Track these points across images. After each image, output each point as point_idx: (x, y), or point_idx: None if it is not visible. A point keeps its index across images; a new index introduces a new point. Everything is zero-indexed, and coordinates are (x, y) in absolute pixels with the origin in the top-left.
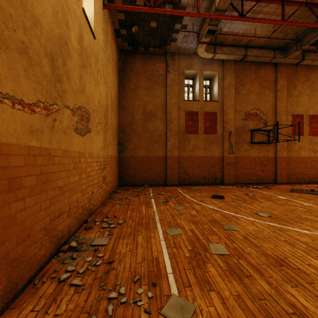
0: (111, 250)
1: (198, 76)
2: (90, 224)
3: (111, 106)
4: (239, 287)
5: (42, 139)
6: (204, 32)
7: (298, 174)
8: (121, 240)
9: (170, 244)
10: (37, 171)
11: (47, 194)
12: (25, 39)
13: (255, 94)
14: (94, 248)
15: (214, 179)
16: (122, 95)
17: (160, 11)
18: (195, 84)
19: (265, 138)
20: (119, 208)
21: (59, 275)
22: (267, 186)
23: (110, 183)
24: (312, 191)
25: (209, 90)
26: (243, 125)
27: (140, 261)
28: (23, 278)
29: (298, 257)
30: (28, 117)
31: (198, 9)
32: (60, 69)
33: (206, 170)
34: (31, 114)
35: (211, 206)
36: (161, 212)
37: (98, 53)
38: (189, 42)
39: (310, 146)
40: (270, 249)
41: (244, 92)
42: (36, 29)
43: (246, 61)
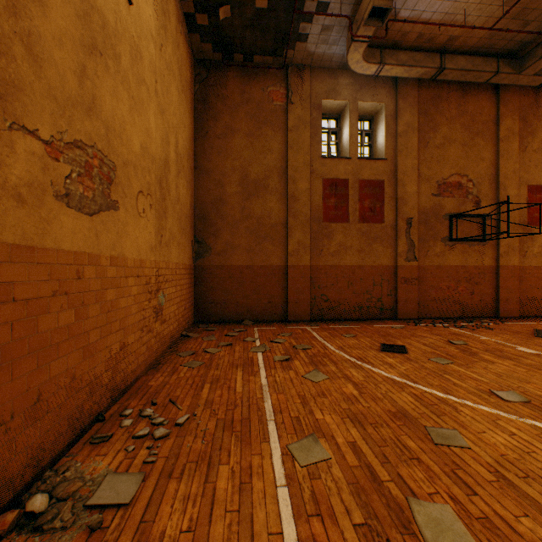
0: (137, 528)
1: (347, 112)
2: (108, 426)
3: (177, 165)
4: None
5: None
6: (364, 14)
7: (540, 299)
8: (173, 483)
9: (302, 500)
10: None
11: None
12: None
13: (458, 146)
14: (91, 518)
15: (380, 309)
16: (201, 147)
17: None
18: (341, 128)
19: (476, 230)
20: (186, 378)
21: None
22: (483, 324)
23: (174, 319)
24: None
25: (369, 140)
26: (435, 207)
27: None
28: None
29: None
30: None
31: None
32: None
33: (363, 292)
34: None
35: (385, 372)
36: (277, 388)
37: (141, 42)
38: (332, 43)
39: None
40: None
41: (436, 142)
42: None
43: (440, 82)
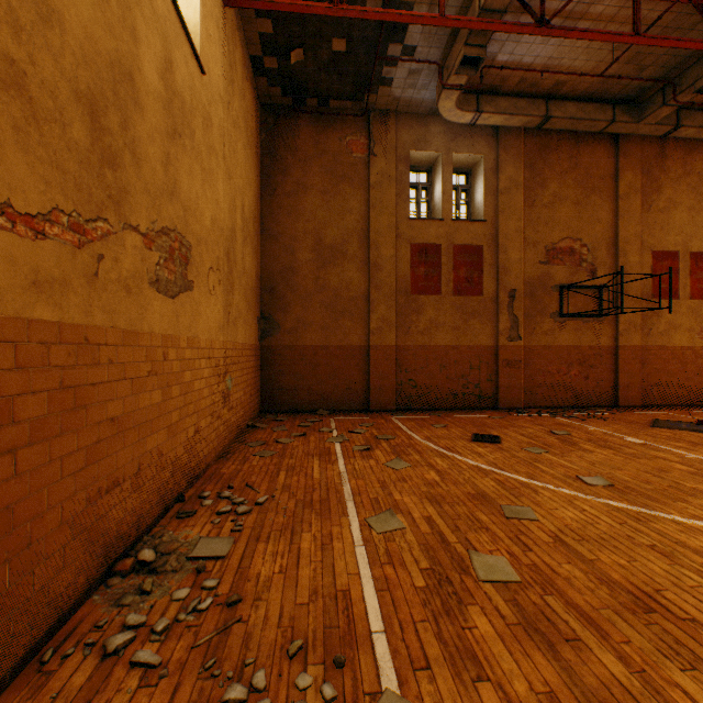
0: (237, 571)
1: (439, 165)
2: (189, 505)
3: (243, 231)
4: (550, 672)
5: (65, 304)
6: (455, 61)
7: (667, 385)
8: (261, 544)
9: (377, 554)
10: (52, 381)
11: (80, 436)
12: (18, 53)
13: (570, 205)
14: (195, 566)
15: (478, 396)
16: (268, 206)
17: (354, 13)
18: (432, 183)
19: (591, 304)
20: (260, 466)
21: (106, 638)
22: (596, 413)
23: (240, 406)
24: (700, 425)
25: (466, 197)
26: (543, 276)
27: (305, 598)
28: (11, 649)
29: (688, 589)
30: (27, 248)
31: (440, 7)
32: (114, 135)
33: (458, 376)
34: (35, 239)
35: (472, 460)
36: (356, 475)
37: (212, 108)
38: (420, 88)
39: (694, 323)
40: (618, 567)
41: (544, 200)
42: (48, 31)
43: (548, 130)
